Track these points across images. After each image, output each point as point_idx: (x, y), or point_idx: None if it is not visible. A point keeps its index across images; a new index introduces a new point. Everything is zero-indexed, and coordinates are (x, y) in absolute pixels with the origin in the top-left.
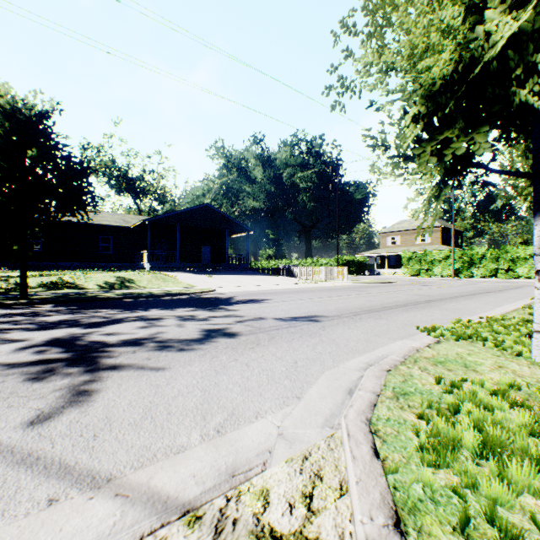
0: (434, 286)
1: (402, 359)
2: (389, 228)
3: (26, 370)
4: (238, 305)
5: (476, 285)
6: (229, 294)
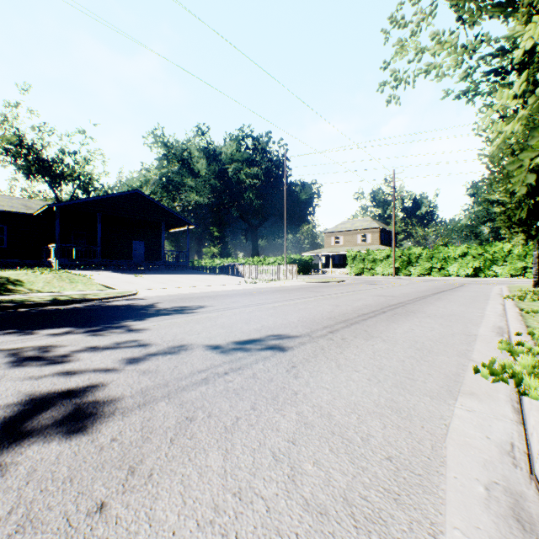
0: (386, 285)
1: None
2: (333, 228)
3: None
4: (155, 317)
5: (423, 283)
6: (153, 300)
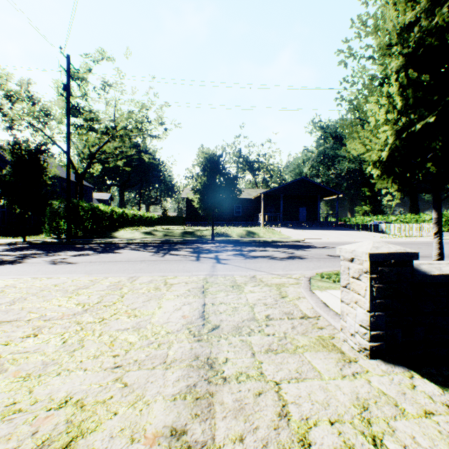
0: None
1: None
2: None
3: (236, 259)
4: (313, 248)
5: None
6: (312, 243)
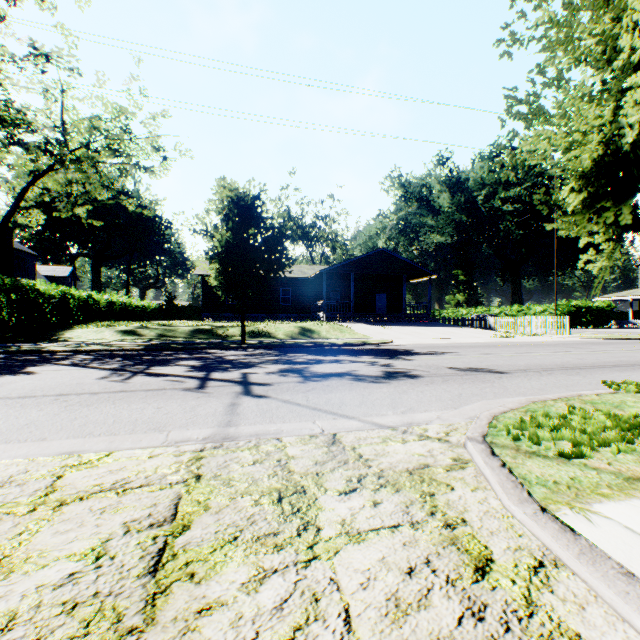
0: None
1: (556, 398)
2: None
3: (285, 382)
4: (416, 355)
5: None
6: (407, 346)
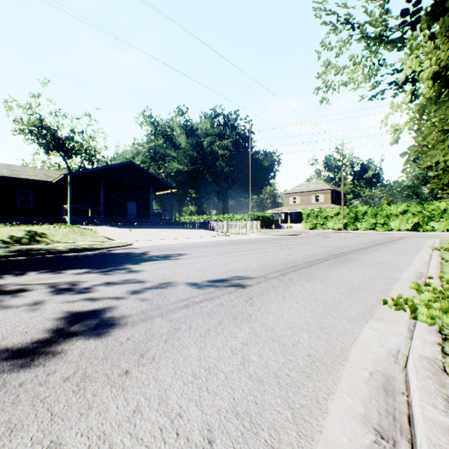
0: (334, 238)
1: None
2: (291, 190)
3: None
4: (148, 262)
5: (366, 237)
6: (145, 249)
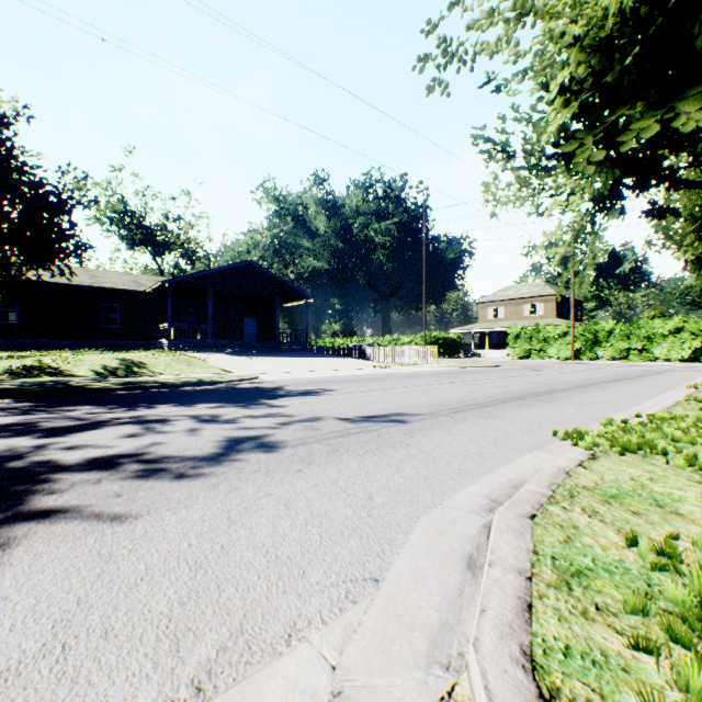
0: (552, 371)
1: (549, 490)
2: (490, 296)
3: None
4: (287, 398)
5: (605, 370)
6: (278, 383)
